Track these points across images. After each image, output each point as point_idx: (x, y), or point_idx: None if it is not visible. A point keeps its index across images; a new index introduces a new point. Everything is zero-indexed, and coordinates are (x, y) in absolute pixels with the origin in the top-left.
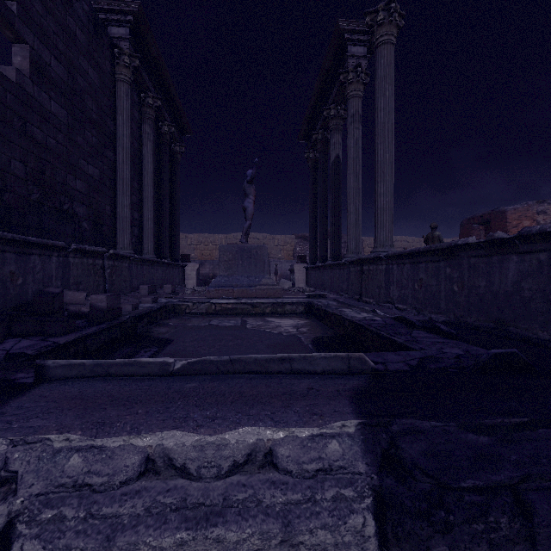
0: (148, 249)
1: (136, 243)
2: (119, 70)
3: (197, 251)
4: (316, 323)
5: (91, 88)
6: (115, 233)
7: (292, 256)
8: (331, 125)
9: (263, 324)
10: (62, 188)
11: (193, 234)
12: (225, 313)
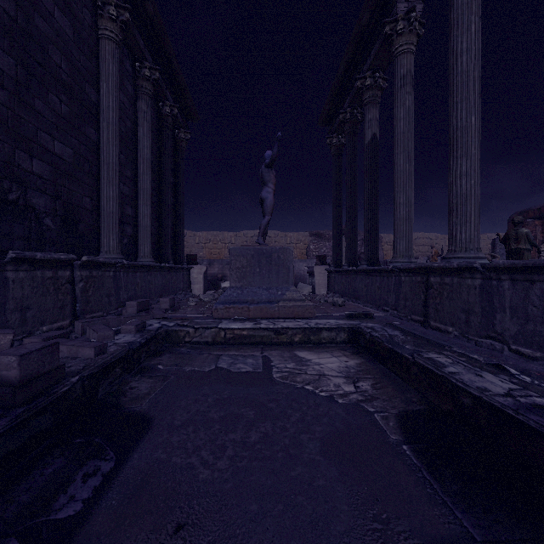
0: (144, 251)
1: (129, 244)
2: (102, 24)
3: (206, 250)
4: (375, 366)
5: (59, 37)
6: (98, 233)
7: (305, 254)
8: (367, 97)
9: (297, 368)
10: (5, 170)
11: (201, 232)
12: (239, 343)
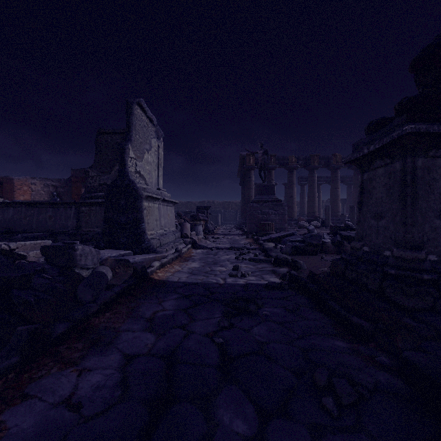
0: None
1: None
2: None
3: None
4: None
5: None
6: None
7: None
8: None
9: None
10: None
11: None
12: None
